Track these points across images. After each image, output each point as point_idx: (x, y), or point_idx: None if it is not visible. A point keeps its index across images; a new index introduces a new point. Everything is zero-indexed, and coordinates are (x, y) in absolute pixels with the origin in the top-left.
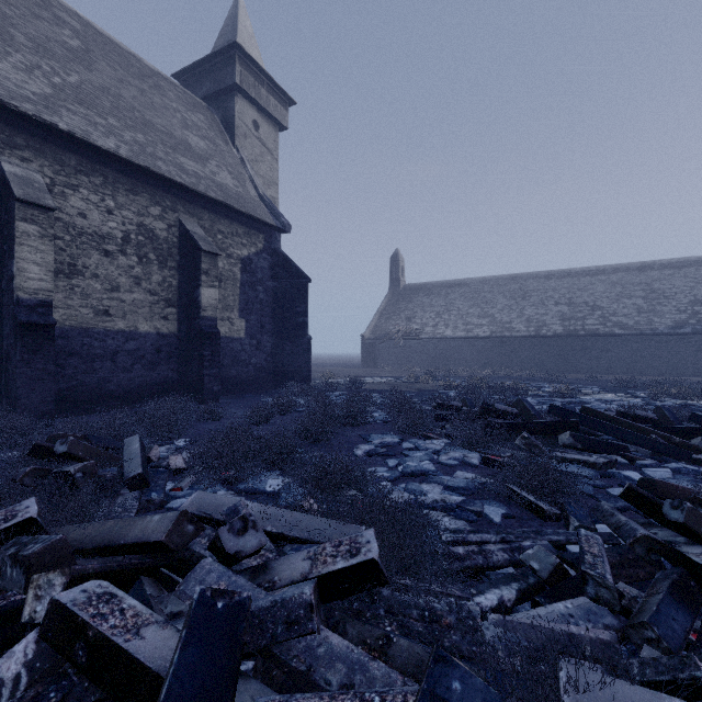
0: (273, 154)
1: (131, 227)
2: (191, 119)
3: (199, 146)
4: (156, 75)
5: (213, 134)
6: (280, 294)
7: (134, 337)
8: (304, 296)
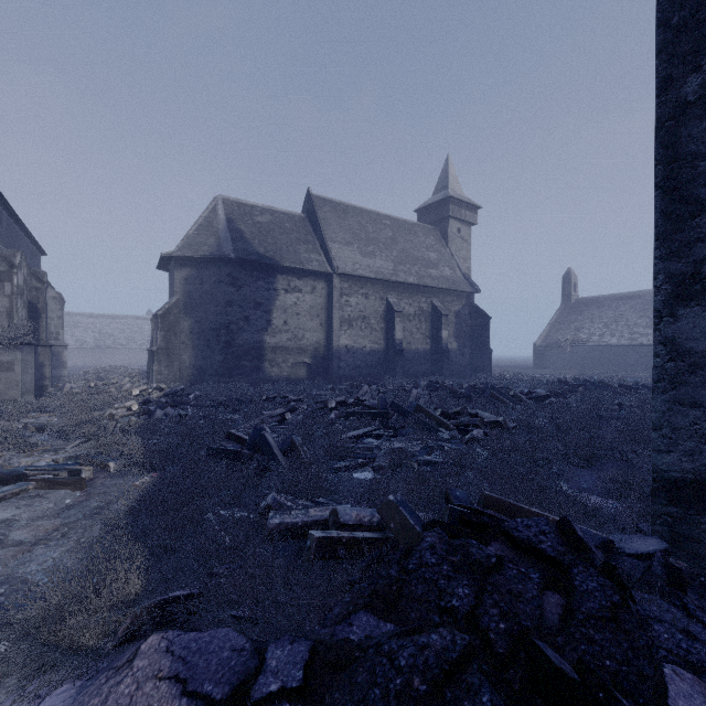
0: (468, 242)
1: (416, 309)
2: (429, 243)
3: (434, 258)
4: (413, 225)
5: (438, 245)
6: (474, 327)
7: (417, 352)
8: (488, 328)
